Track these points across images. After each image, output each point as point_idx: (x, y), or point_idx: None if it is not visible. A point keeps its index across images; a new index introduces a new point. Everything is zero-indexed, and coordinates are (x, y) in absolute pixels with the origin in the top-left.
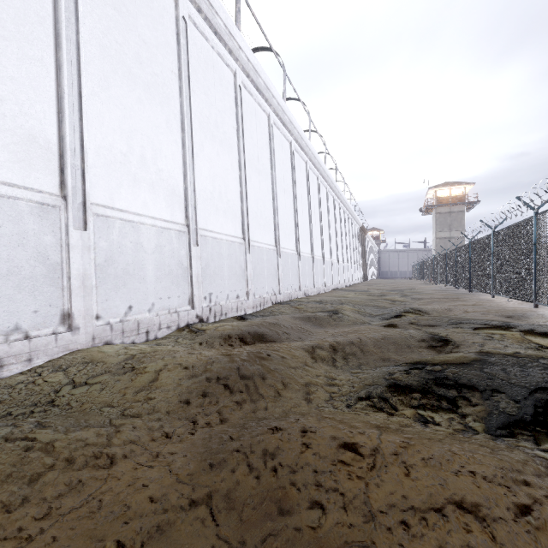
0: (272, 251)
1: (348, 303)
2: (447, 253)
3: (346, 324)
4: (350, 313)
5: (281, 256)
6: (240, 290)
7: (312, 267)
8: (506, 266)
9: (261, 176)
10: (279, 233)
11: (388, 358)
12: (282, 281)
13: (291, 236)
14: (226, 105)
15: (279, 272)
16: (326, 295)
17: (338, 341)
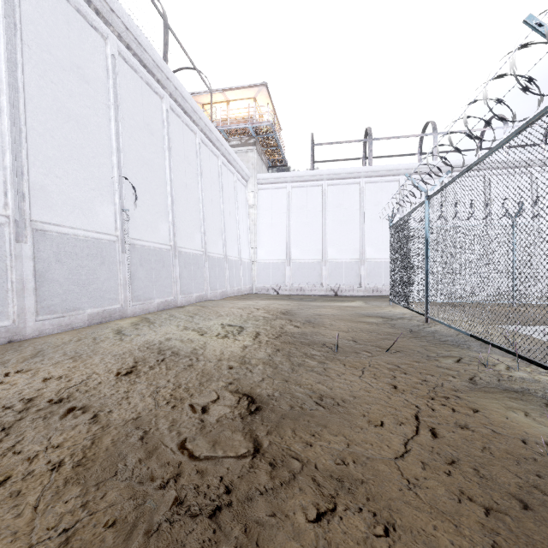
0: None
1: None
2: None
3: None
4: None
5: None
6: None
7: None
8: None
9: None
10: None
11: None
12: None
13: None
14: None
15: None
16: None
17: None
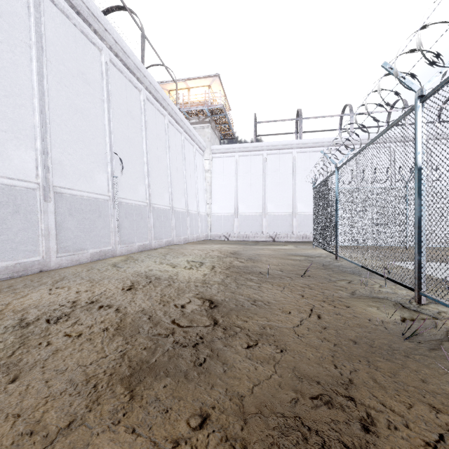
0: None
1: None
2: None
3: None
4: None
5: None
6: None
7: None
8: None
9: None
10: None
11: None
12: None
13: None
14: None
15: None
16: None
17: None
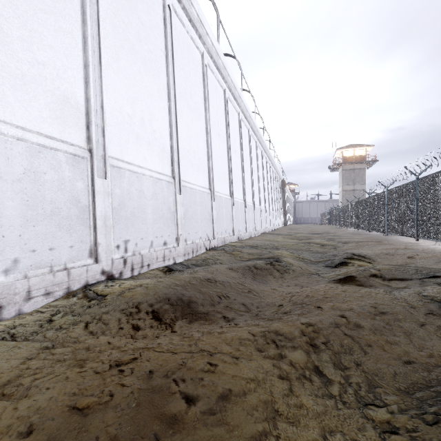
0: (206, 194)
1: (282, 247)
2: (359, 202)
3: (292, 275)
4: (292, 261)
5: (215, 200)
6: (168, 236)
7: (244, 212)
8: (436, 211)
9: (194, 114)
10: (213, 176)
11: (407, 359)
12: (217, 225)
13: (225, 181)
14: (152, 22)
15: (213, 216)
16: (258, 239)
17: (314, 324)
